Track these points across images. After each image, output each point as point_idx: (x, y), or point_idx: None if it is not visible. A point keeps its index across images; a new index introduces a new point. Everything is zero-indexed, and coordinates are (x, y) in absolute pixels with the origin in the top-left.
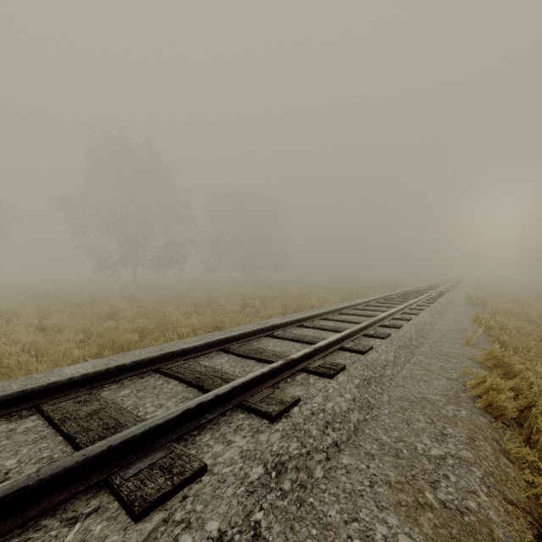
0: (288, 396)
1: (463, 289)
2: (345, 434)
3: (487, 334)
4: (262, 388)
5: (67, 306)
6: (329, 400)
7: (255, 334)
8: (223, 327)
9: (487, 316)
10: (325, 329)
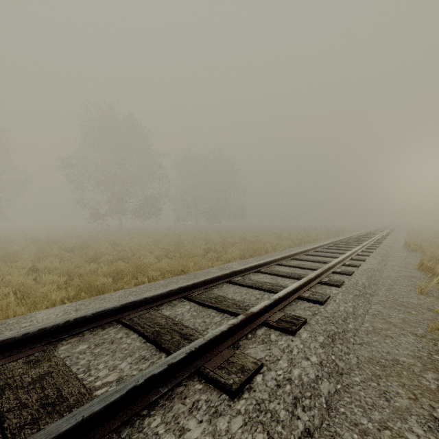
0: (249, 361)
1: (398, 235)
2: (317, 414)
3: (433, 280)
4: (221, 348)
5: (62, 250)
6: (294, 364)
7: (216, 280)
8: (188, 270)
9: (433, 263)
10: (281, 275)
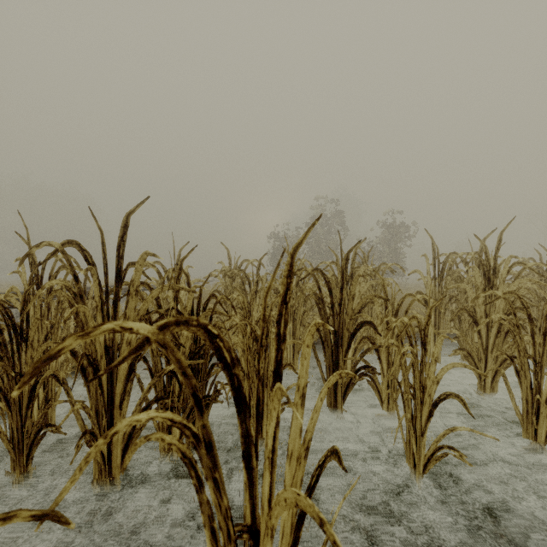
0: None
1: None
2: None
3: None
4: None
5: None
6: None
7: None
8: None
9: None
10: None
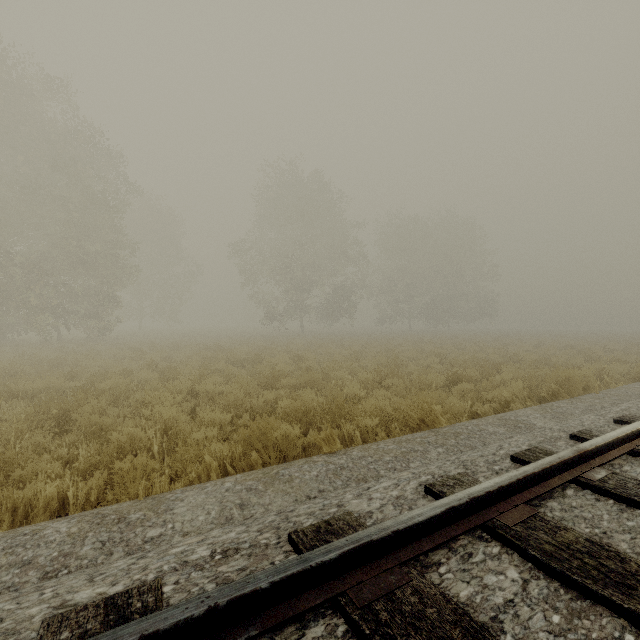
0: None
1: None
2: None
3: None
4: None
5: (231, 362)
6: None
7: (544, 476)
8: (435, 421)
9: None
10: None
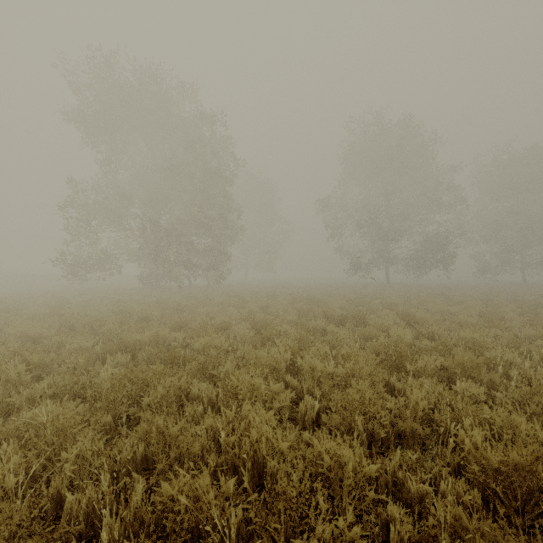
0: None
1: None
2: None
3: None
4: None
5: (326, 317)
6: None
7: None
8: None
9: None
10: None
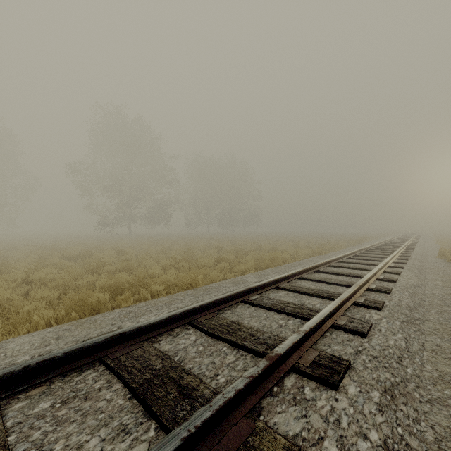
0: (279, 445)
1: (426, 243)
2: None
3: None
4: (235, 417)
5: (64, 258)
6: (346, 449)
7: (228, 300)
8: (197, 284)
9: None
10: (305, 292)
